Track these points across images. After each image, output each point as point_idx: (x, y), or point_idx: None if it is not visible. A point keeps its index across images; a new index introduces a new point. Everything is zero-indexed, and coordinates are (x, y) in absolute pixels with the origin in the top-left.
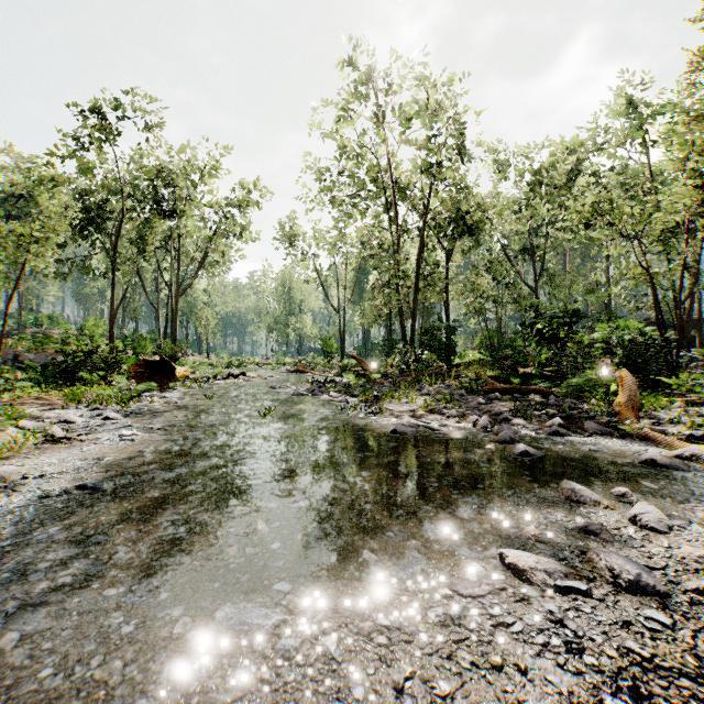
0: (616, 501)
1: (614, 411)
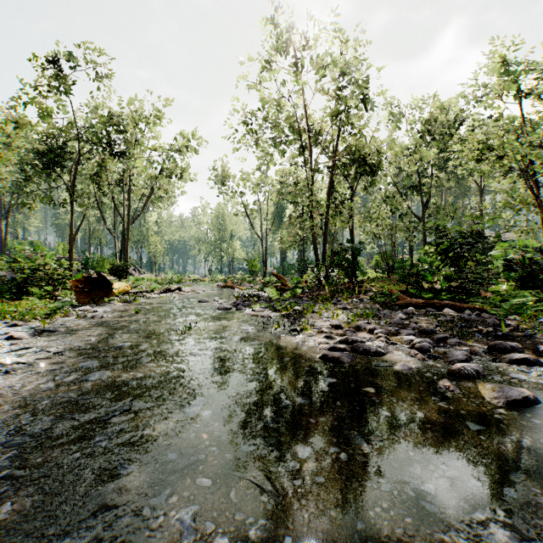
0: None
1: None
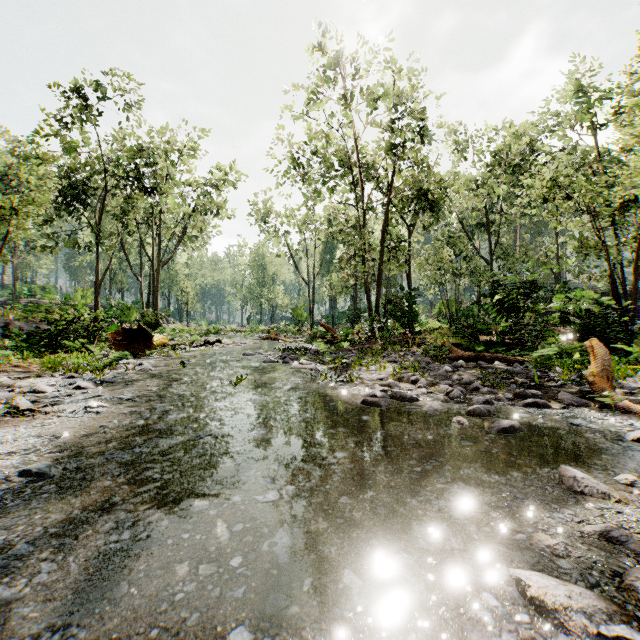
0: (625, 491)
1: (587, 381)
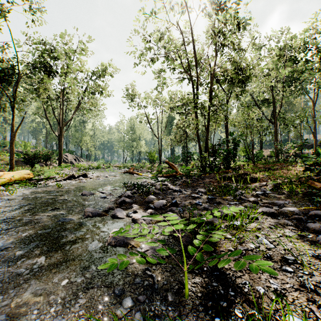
0: None
1: None
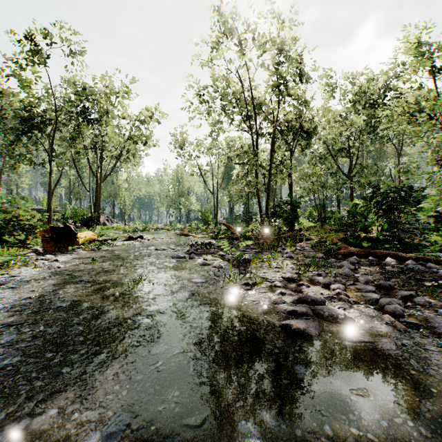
0: None
1: None
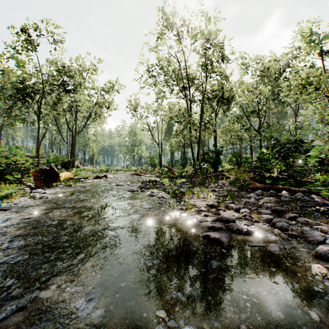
0: None
1: None
